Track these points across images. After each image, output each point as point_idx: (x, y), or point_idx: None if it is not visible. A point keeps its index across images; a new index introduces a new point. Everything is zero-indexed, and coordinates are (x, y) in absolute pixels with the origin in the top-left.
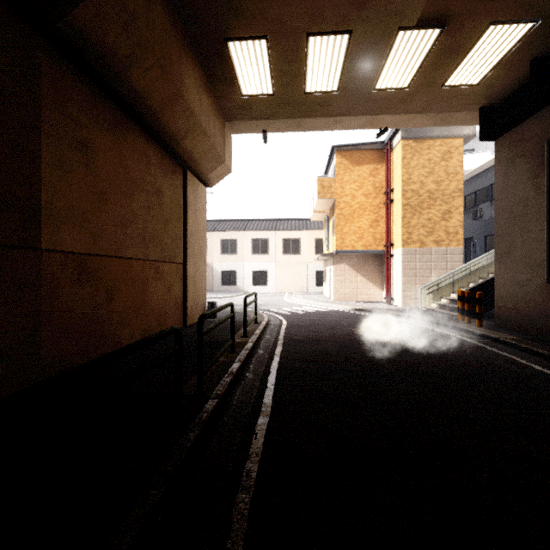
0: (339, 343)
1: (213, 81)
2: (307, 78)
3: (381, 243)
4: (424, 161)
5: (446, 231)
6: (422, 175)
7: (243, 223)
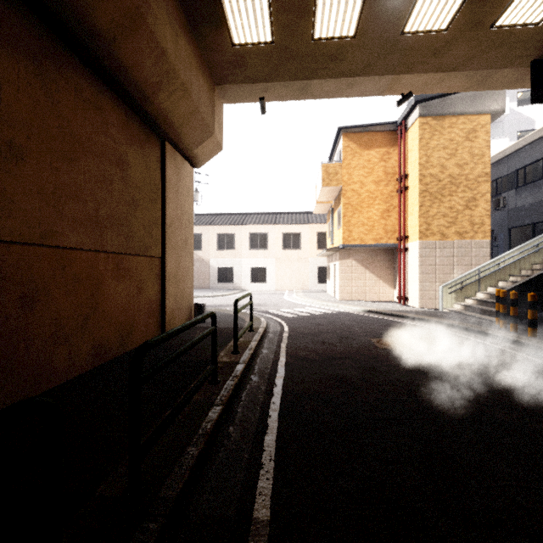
0: (361, 362)
1: (195, 21)
2: (316, 14)
3: (394, 236)
4: (446, 142)
5: (470, 221)
6: (443, 158)
7: (241, 216)
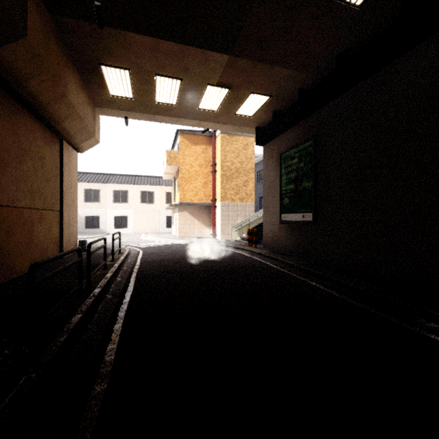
0: (176, 260)
1: (88, 82)
2: (156, 95)
3: (210, 198)
4: (234, 149)
5: (246, 193)
6: (232, 157)
7: (105, 176)
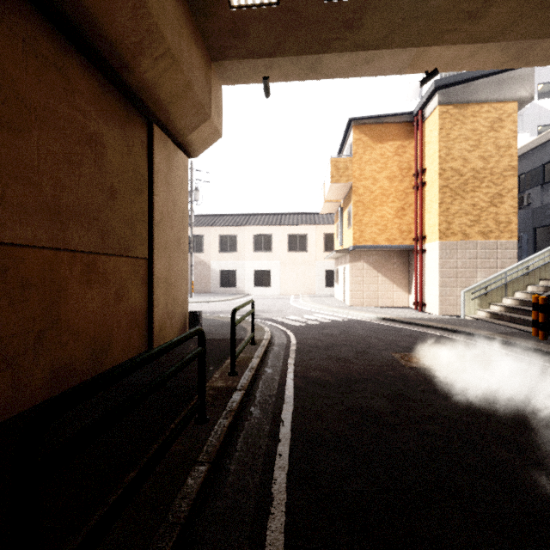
0: (388, 387)
1: None
2: None
3: (409, 236)
4: (468, 132)
5: (496, 220)
6: (465, 150)
7: (244, 217)
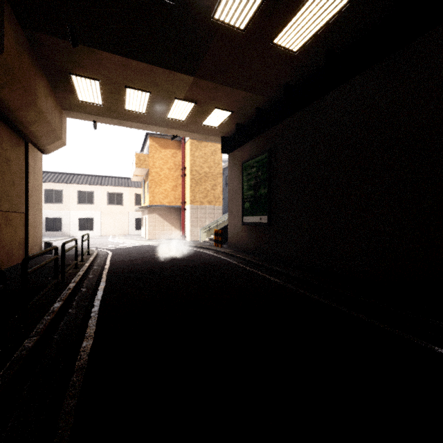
0: (145, 260)
1: (56, 88)
2: (126, 104)
3: (179, 201)
4: (203, 154)
5: (214, 196)
6: (201, 162)
7: (69, 176)
